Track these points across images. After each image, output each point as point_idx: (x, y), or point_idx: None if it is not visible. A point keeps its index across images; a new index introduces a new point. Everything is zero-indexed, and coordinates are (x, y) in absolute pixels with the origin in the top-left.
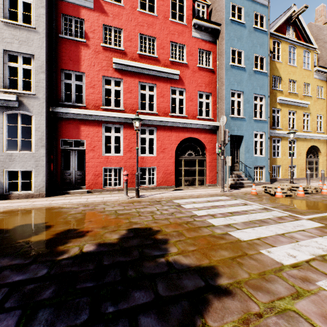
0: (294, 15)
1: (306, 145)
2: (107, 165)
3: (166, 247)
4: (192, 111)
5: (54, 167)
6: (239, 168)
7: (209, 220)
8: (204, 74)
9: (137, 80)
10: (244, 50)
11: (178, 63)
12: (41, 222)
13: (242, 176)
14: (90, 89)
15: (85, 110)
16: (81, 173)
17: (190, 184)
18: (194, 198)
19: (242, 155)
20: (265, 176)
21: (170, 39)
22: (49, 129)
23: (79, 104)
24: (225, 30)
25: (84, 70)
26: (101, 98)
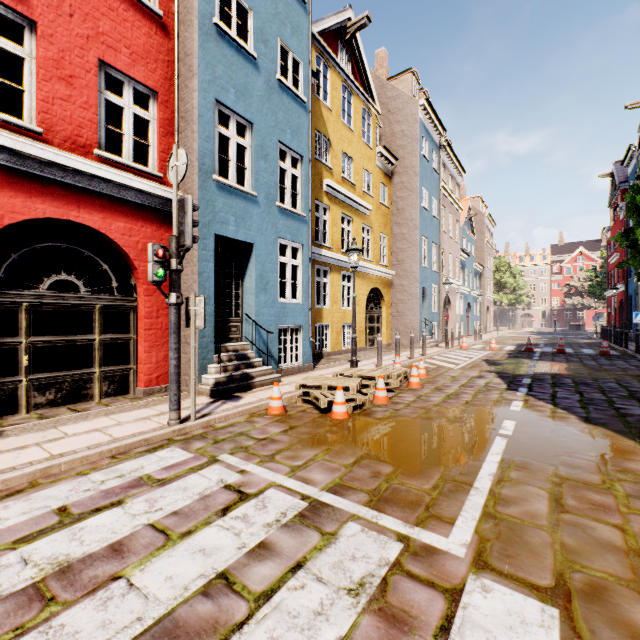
0: (351, 27)
1: (367, 287)
2: None
3: None
4: (73, 124)
5: None
6: (244, 333)
7: None
8: (126, 14)
9: None
10: (255, 11)
11: None
12: None
13: (251, 355)
14: None
15: None
16: None
17: (67, 399)
18: None
19: (252, 298)
20: (304, 351)
21: None
22: None
23: None
24: None
25: None
26: None
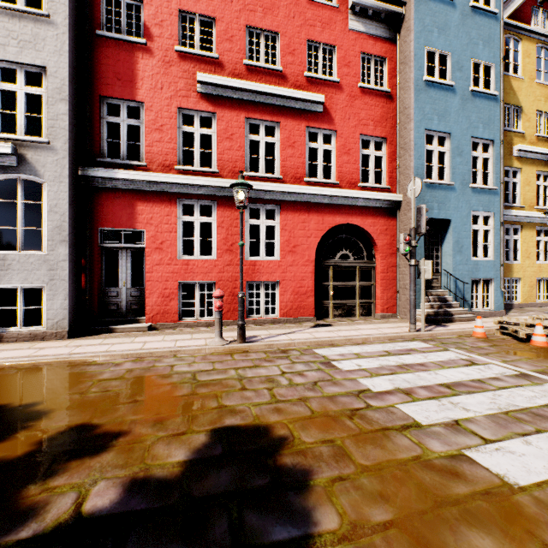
0: None
1: None
2: (186, 278)
3: (307, 503)
4: (349, 174)
5: (87, 281)
6: (442, 283)
7: (404, 407)
8: (371, 102)
9: (243, 115)
10: (452, 51)
11: (322, 80)
12: (30, 400)
13: (449, 299)
14: (155, 134)
15: (144, 173)
16: (138, 293)
17: (345, 314)
18: (357, 345)
19: (449, 258)
20: (495, 299)
21: (306, 36)
22: (76, 209)
23: (133, 163)
24: (415, 13)
25: (142, 97)
26: (176, 151)
